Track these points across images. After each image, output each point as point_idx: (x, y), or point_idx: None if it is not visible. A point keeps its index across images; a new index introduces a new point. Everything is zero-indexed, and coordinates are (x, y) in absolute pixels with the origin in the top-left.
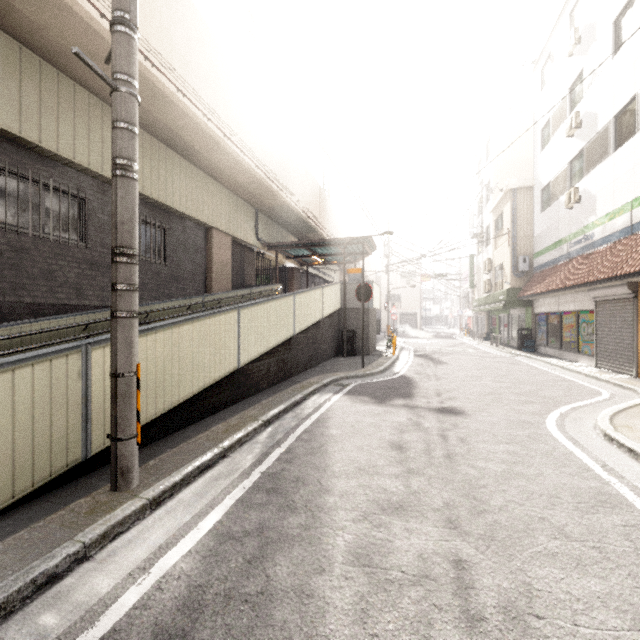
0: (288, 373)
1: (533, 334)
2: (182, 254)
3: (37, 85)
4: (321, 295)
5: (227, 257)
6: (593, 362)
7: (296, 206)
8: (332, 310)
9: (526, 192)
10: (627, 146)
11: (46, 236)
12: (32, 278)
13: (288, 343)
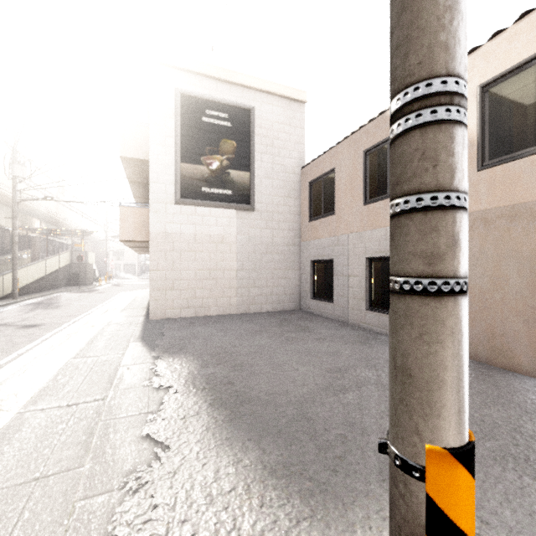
0: (43, 289)
1: None
2: None
3: None
4: (58, 258)
5: None
6: None
7: (41, 209)
8: (65, 264)
9: None
10: None
11: None
12: None
13: (43, 278)
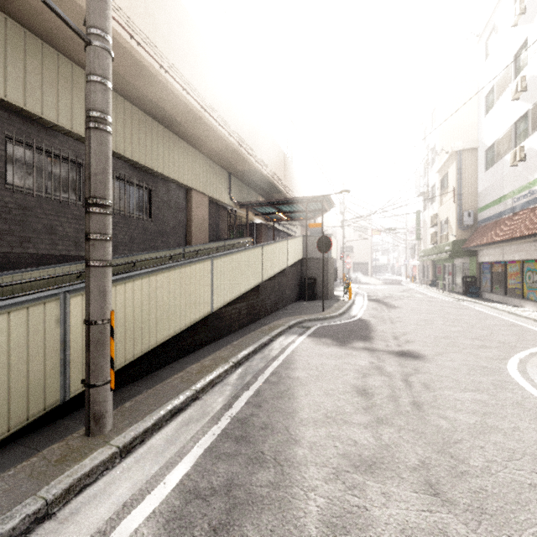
0: (257, 316)
1: (477, 281)
2: (166, 212)
3: (40, 64)
4: (286, 247)
5: (204, 214)
6: None
7: (264, 170)
8: (295, 260)
9: (470, 153)
10: None
11: (48, 196)
12: (36, 232)
13: (257, 289)
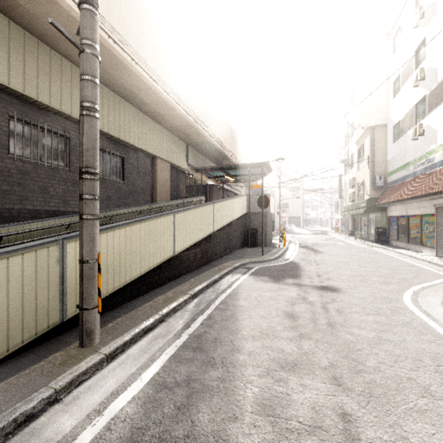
0: (209, 259)
1: (387, 231)
2: (136, 175)
3: (36, 58)
4: (233, 204)
5: (167, 177)
6: (434, 252)
7: (215, 141)
8: (240, 214)
9: (381, 128)
10: None
11: (42, 163)
12: (33, 192)
13: (209, 238)
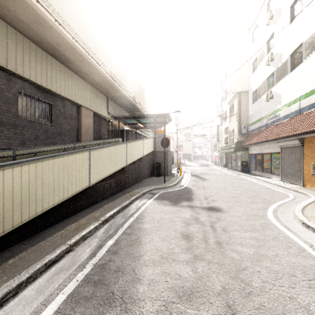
0: (123, 187)
1: (248, 164)
2: (63, 120)
3: None
4: (142, 144)
5: (90, 122)
6: (279, 178)
7: (129, 96)
8: (148, 152)
9: (245, 94)
10: (297, 69)
11: None
12: None
13: (123, 170)
